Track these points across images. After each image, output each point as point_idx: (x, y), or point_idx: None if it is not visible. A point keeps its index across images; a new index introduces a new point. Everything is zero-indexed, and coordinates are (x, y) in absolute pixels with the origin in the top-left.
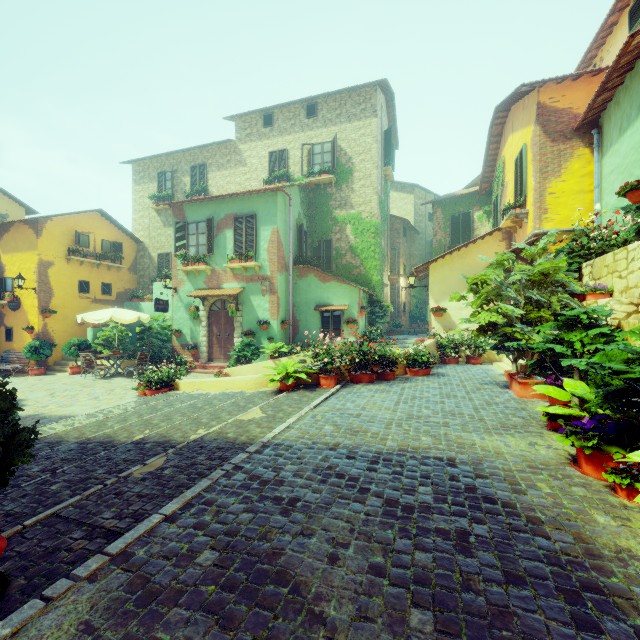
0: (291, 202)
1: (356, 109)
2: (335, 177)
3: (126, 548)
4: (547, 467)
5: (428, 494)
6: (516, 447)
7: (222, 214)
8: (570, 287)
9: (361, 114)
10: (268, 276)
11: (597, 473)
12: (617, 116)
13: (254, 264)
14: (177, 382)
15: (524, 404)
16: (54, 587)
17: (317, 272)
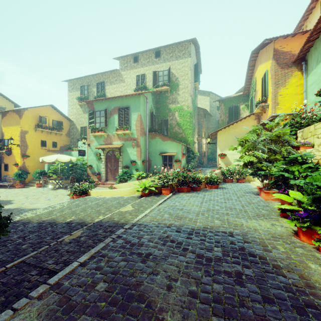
0: (147, 100)
1: (180, 53)
2: (169, 88)
3: (59, 281)
4: (282, 237)
5: (219, 251)
6: (265, 226)
7: (112, 107)
8: (291, 143)
9: (183, 56)
10: (135, 138)
11: (309, 240)
12: (315, 55)
13: (128, 132)
14: (89, 191)
15: (267, 203)
16: (19, 303)
17: (160, 136)
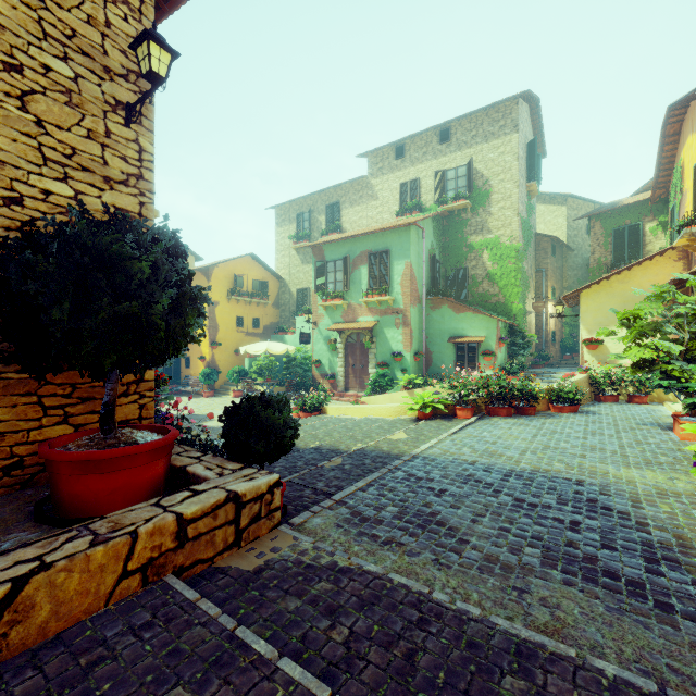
0: (424, 234)
1: (494, 127)
2: (470, 202)
3: (342, 499)
4: (677, 495)
5: (551, 499)
6: (652, 479)
7: (357, 251)
8: None
9: (500, 131)
10: (401, 309)
11: None
12: None
13: (388, 298)
14: (325, 407)
15: (683, 446)
16: (314, 508)
17: (451, 303)
